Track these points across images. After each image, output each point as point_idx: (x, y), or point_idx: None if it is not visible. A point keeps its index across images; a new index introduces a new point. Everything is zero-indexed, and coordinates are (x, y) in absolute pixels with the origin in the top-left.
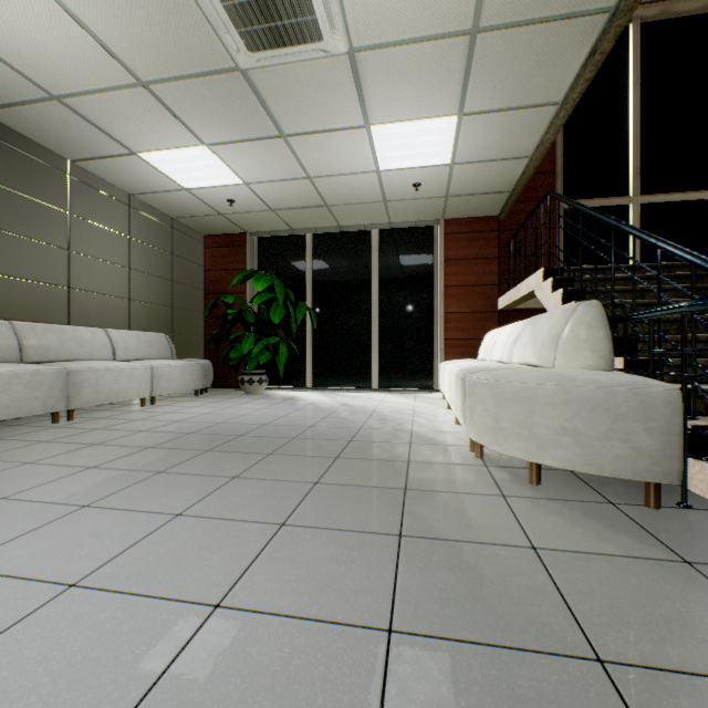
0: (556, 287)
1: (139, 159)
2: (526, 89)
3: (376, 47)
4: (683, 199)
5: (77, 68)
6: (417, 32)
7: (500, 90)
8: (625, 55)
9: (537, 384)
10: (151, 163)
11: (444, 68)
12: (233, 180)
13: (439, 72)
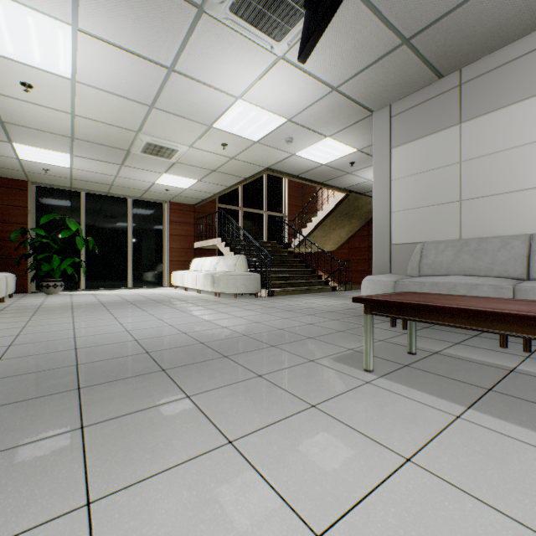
0: (226, 245)
1: (9, 144)
2: (221, 182)
3: (184, 163)
4: (255, 212)
5: (43, 125)
6: (199, 166)
7: (214, 180)
8: None
9: (237, 275)
10: (15, 147)
11: (201, 172)
12: (66, 165)
13: (199, 173)
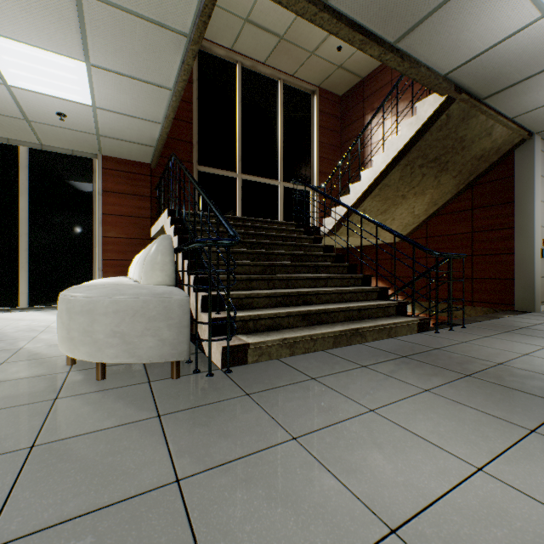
0: (174, 224)
1: None
2: (142, 66)
3: None
4: (263, 182)
5: None
6: None
7: (121, 57)
8: (235, 83)
9: (98, 298)
10: None
11: (55, 9)
12: None
13: (51, 11)
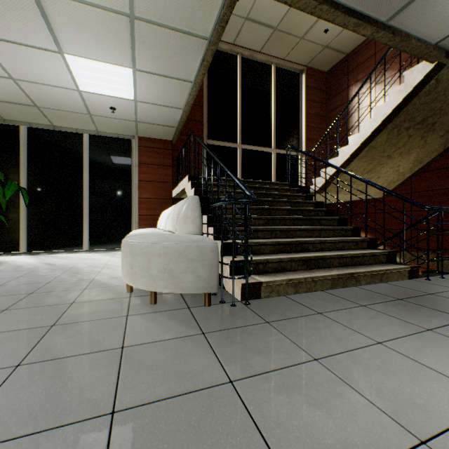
0: (194, 186)
1: None
2: (172, 67)
3: None
4: (259, 150)
5: None
6: None
7: (157, 62)
8: (236, 70)
9: (153, 243)
10: None
11: (116, 32)
12: None
13: (113, 34)
